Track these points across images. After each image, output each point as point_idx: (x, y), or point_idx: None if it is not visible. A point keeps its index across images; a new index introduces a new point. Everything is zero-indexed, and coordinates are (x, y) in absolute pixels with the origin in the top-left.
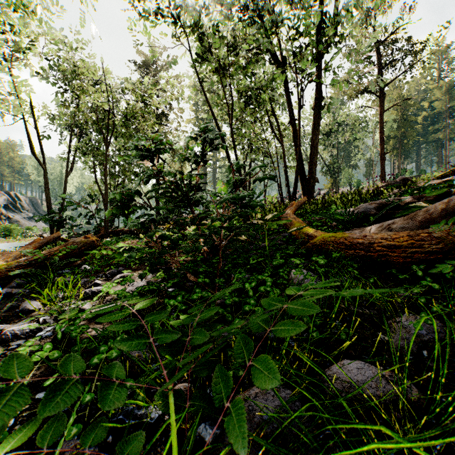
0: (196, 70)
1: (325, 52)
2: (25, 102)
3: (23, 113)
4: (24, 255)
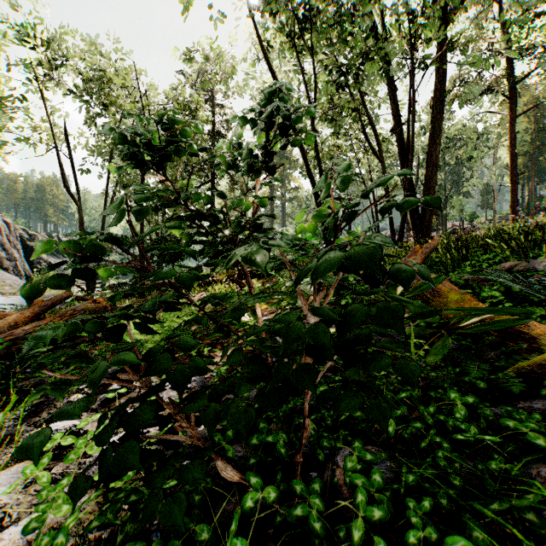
0: (255, 27)
1: (453, 17)
2: (58, 127)
3: (54, 139)
4: (16, 325)
